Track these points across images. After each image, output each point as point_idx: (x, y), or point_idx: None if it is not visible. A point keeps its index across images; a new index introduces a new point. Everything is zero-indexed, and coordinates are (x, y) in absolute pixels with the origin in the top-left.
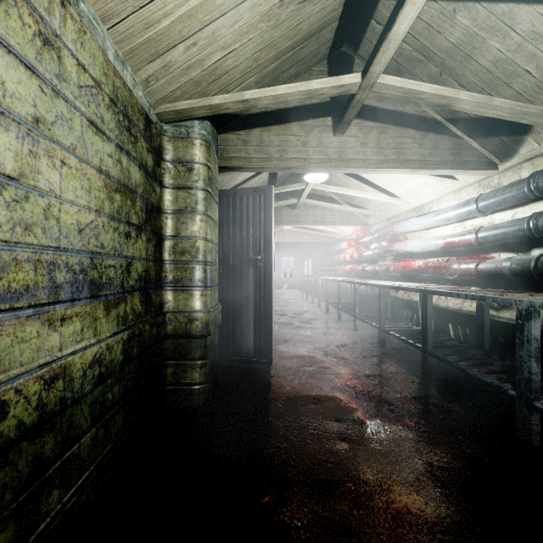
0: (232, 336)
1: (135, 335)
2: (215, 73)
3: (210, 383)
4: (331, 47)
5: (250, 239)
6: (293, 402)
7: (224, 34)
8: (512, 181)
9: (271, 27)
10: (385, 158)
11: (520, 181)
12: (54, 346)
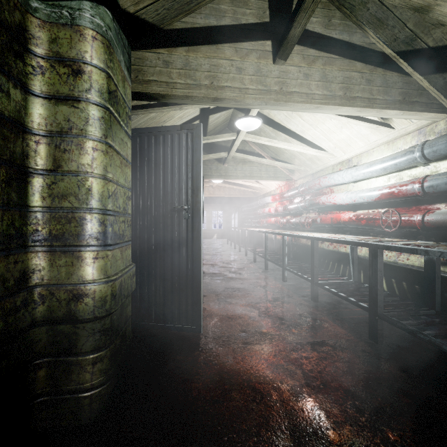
0: (154, 299)
1: None
2: None
3: (111, 380)
4: None
5: (175, 186)
6: (227, 400)
7: None
8: None
9: None
10: (331, 93)
11: None
12: None
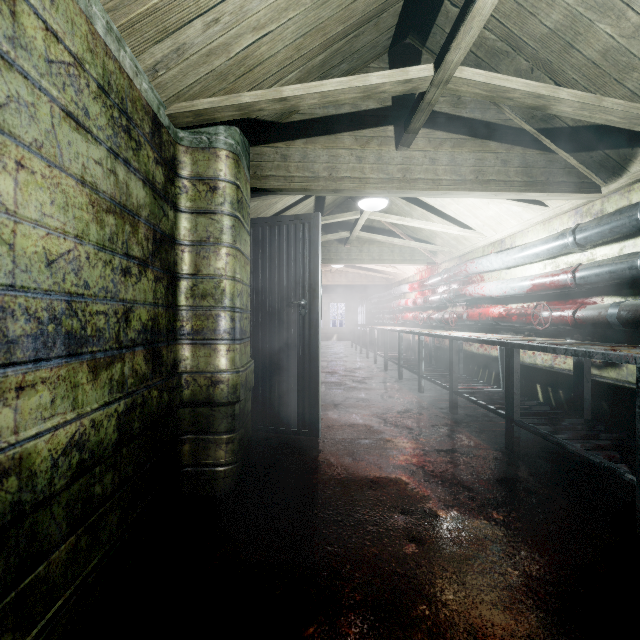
0: (269, 401)
1: (136, 405)
2: (246, 63)
3: (240, 462)
4: (393, 38)
5: (291, 280)
6: (345, 487)
7: (256, 9)
8: (620, 206)
9: (318, 4)
10: (461, 177)
11: (631, 207)
12: (5, 428)
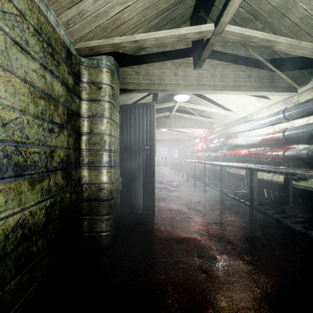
0: (129, 197)
1: (57, 202)
2: (116, 22)
3: (113, 230)
4: (192, 12)
5: (140, 136)
6: (168, 243)
7: None
8: (307, 99)
9: None
10: (227, 84)
11: None
12: None
